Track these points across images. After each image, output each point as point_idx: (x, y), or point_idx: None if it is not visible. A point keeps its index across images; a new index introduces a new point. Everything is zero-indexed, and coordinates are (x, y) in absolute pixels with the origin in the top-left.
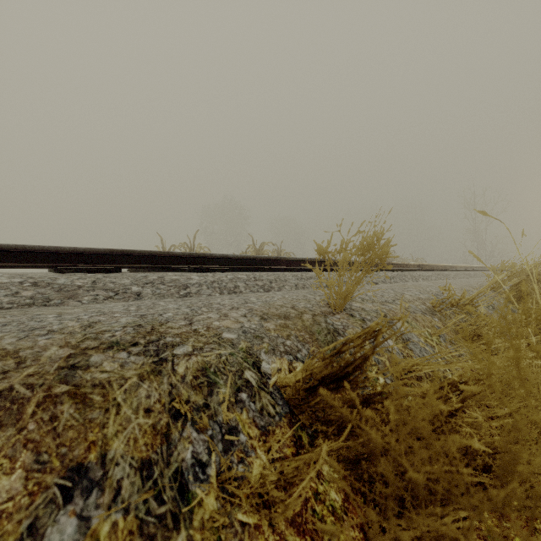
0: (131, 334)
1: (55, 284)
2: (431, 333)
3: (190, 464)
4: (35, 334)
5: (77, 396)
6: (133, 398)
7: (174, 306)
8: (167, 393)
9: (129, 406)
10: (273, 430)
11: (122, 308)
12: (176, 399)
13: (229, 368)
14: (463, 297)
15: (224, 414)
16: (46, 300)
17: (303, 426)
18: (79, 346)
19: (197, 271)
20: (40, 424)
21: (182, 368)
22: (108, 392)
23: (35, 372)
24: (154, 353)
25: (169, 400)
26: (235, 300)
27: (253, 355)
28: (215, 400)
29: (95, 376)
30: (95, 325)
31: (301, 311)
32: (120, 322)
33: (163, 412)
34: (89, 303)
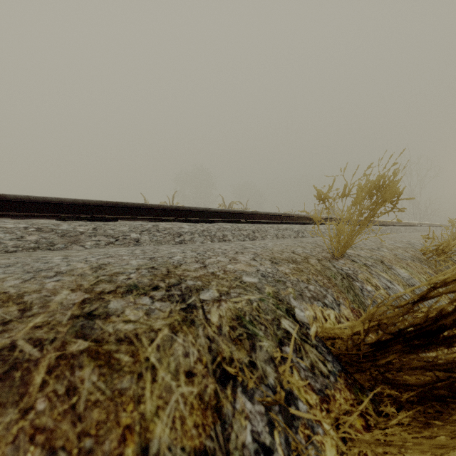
0: (147, 276)
1: (58, 230)
2: (427, 279)
3: (253, 451)
4: (42, 275)
5: (99, 355)
6: (169, 357)
7: (178, 250)
8: (207, 349)
9: (166, 368)
10: (332, 395)
11: (128, 252)
12: (217, 357)
13: (264, 317)
14: (448, 244)
15: (284, 379)
16: (51, 244)
17: (361, 388)
18: (92, 289)
19: (186, 222)
20: (52, 401)
21: (215, 316)
22: (137, 349)
23: (43, 322)
24: (179, 299)
25: (210, 358)
26: (233, 246)
27: (283, 301)
28: (260, 356)
29: (118, 328)
30: (105, 266)
31: (304, 256)
32: (131, 264)
33: (207, 375)
34: (91, 248)
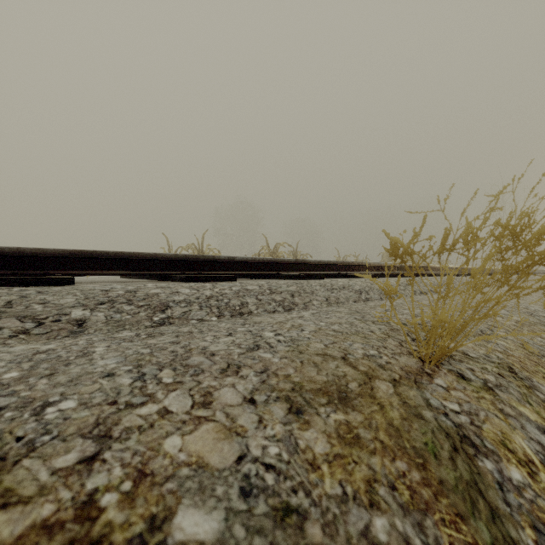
0: None
1: None
2: None
3: None
4: None
5: None
6: None
7: (110, 362)
8: None
9: None
10: None
11: None
12: None
13: None
14: None
15: None
16: None
17: None
18: None
19: (190, 280)
20: None
21: None
22: None
23: None
24: None
25: None
26: (237, 338)
27: None
28: None
29: None
30: None
31: (365, 370)
32: None
33: None
34: None
